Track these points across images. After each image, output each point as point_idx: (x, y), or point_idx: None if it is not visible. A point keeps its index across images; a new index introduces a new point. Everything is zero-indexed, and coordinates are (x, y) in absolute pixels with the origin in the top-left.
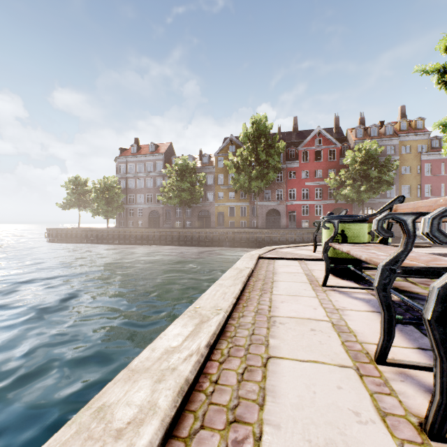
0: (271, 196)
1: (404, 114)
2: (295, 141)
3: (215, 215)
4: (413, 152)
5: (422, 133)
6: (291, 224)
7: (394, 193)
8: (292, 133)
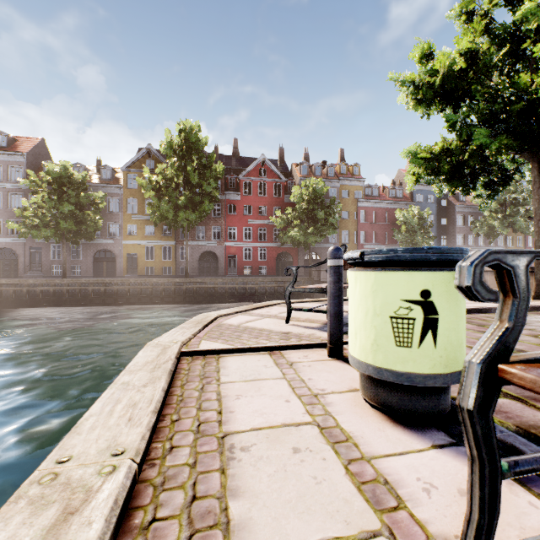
0: (206, 234)
1: (343, 157)
2: (236, 168)
3: (123, 258)
4: (351, 197)
5: (358, 179)
6: (231, 271)
7: (336, 239)
8: (232, 157)
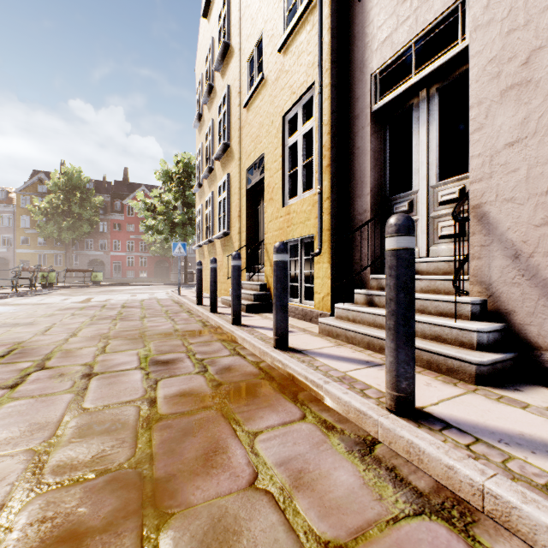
0: (94, 246)
1: None
2: (124, 193)
3: (17, 263)
4: None
5: None
6: (117, 274)
7: None
8: (122, 183)
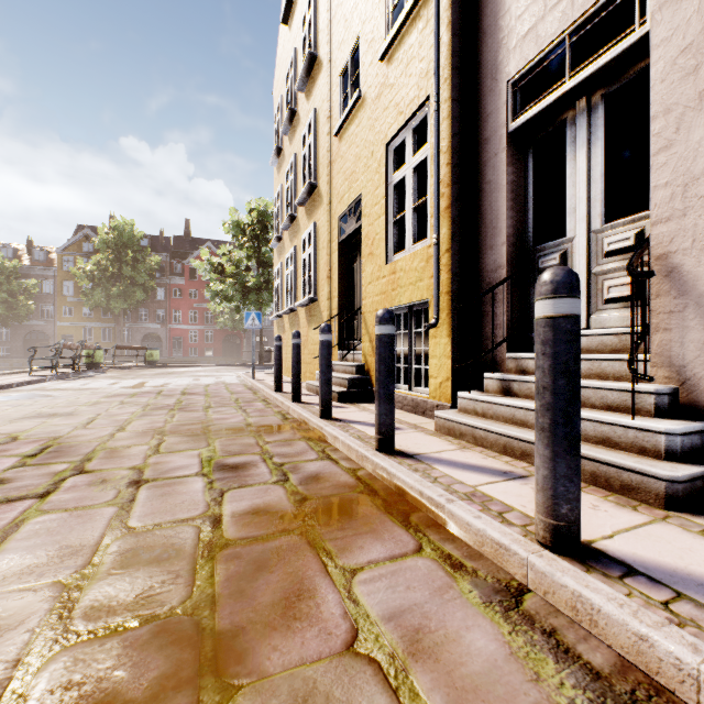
0: (149, 317)
1: None
2: (185, 251)
3: (58, 339)
4: None
5: None
6: (177, 352)
7: None
8: (184, 238)
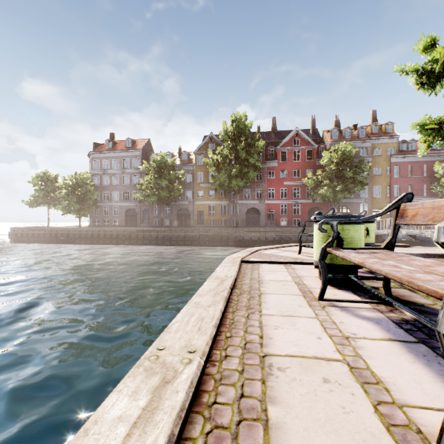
0: (251, 195)
1: (375, 118)
2: (274, 141)
3: (195, 214)
4: (383, 155)
5: (391, 137)
6: (270, 223)
7: (367, 193)
8: (271, 133)
